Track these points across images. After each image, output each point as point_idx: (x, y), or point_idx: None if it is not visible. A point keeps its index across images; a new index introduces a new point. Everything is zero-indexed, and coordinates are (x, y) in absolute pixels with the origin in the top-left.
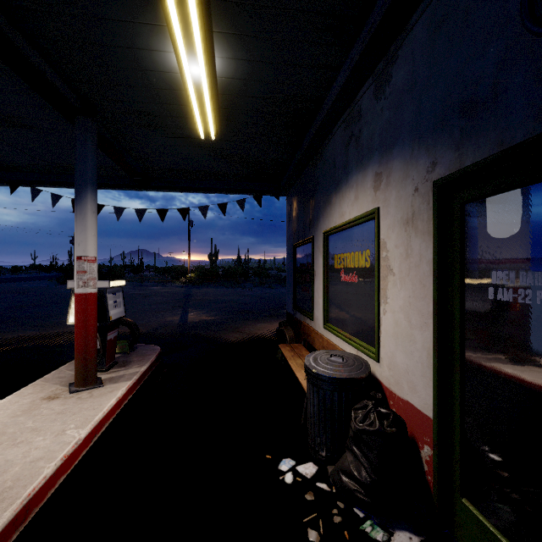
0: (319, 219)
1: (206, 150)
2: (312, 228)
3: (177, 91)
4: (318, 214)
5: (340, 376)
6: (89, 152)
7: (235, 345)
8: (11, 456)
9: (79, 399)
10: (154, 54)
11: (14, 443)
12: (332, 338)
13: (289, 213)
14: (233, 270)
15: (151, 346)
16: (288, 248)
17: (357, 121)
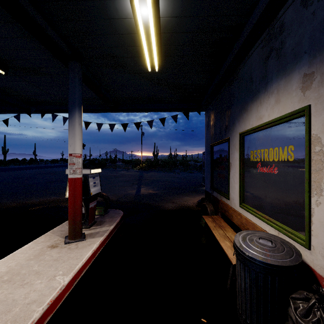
0: (235, 124)
1: (151, 81)
2: (227, 131)
3: (132, 34)
4: (233, 120)
5: (274, 262)
6: (76, 84)
7: (171, 212)
8: (17, 296)
9: (69, 249)
10: (115, 3)
11: (22, 283)
12: (248, 216)
13: (207, 123)
14: (167, 161)
15: (117, 211)
16: (206, 147)
17: (279, 35)
